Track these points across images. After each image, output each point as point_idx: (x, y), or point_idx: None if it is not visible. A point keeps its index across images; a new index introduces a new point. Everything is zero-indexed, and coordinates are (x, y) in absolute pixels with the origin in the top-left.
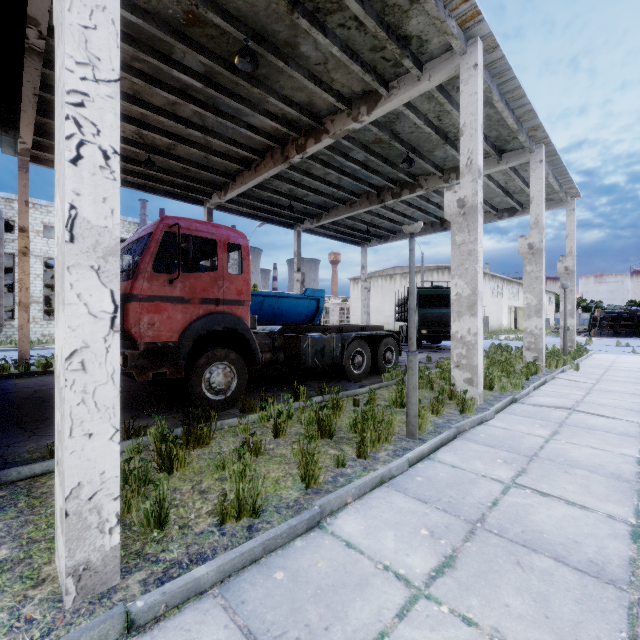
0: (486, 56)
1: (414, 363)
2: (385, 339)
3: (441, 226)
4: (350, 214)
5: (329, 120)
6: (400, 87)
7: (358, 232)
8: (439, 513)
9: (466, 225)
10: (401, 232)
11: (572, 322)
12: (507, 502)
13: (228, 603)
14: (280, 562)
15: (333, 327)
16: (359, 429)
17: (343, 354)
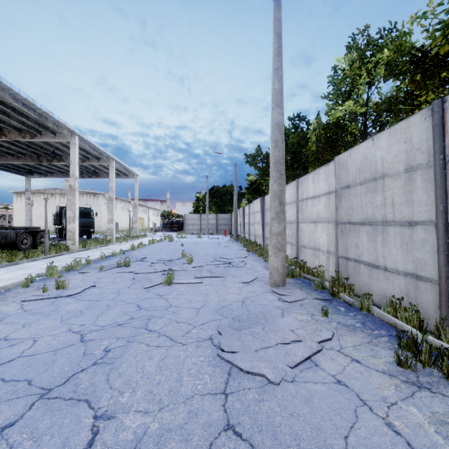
0: (81, 138)
1: (47, 236)
2: (40, 233)
3: (81, 175)
4: (17, 162)
5: (7, 131)
6: (47, 136)
7: (23, 169)
8: (48, 261)
9: (72, 194)
10: (56, 173)
11: (137, 225)
12: (65, 259)
13: (1, 269)
14: (10, 267)
15: (10, 227)
16: (27, 254)
17: (17, 239)
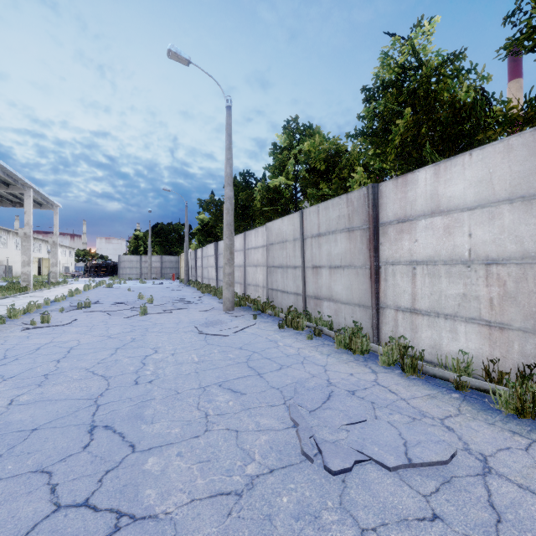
0: None
1: None
2: None
3: None
4: None
5: None
6: None
7: None
8: None
9: None
10: None
11: (57, 269)
12: None
13: None
14: None
15: None
16: None
17: None
